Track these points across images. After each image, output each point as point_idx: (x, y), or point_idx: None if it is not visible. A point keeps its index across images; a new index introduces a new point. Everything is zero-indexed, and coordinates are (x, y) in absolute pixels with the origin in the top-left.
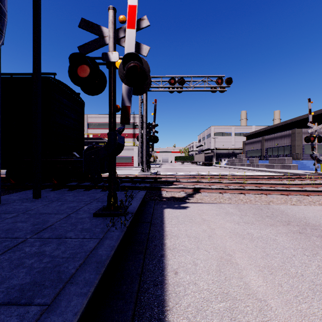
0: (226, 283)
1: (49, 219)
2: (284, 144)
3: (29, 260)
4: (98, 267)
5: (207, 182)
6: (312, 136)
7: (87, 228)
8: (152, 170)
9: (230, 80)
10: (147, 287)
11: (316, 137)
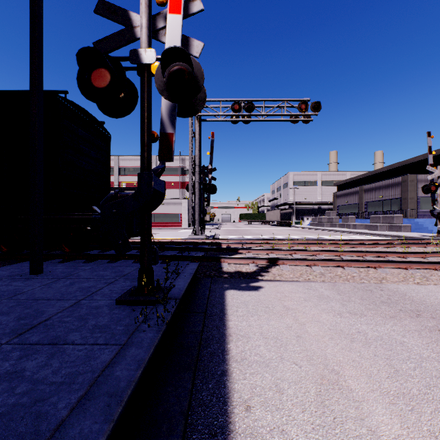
0: (336, 430)
1: (46, 308)
2: (391, 196)
3: None
4: (110, 405)
5: (286, 249)
6: (433, 184)
7: (103, 324)
8: (208, 233)
9: (318, 106)
10: (198, 438)
11: (439, 185)
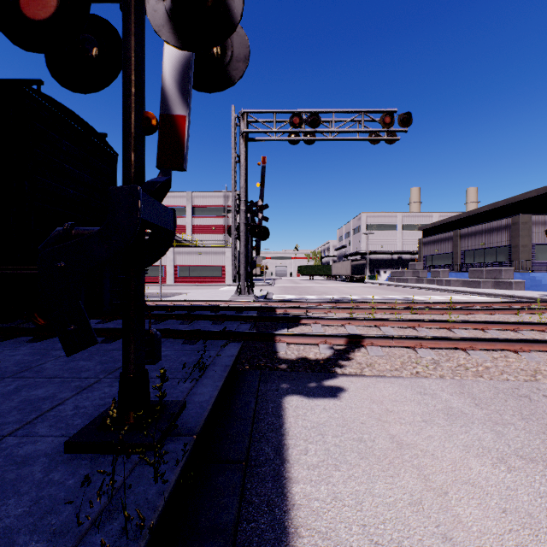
0: None
1: None
2: (496, 243)
3: None
4: None
5: (370, 319)
6: None
7: (2, 530)
8: (258, 292)
9: (407, 118)
10: None
11: None
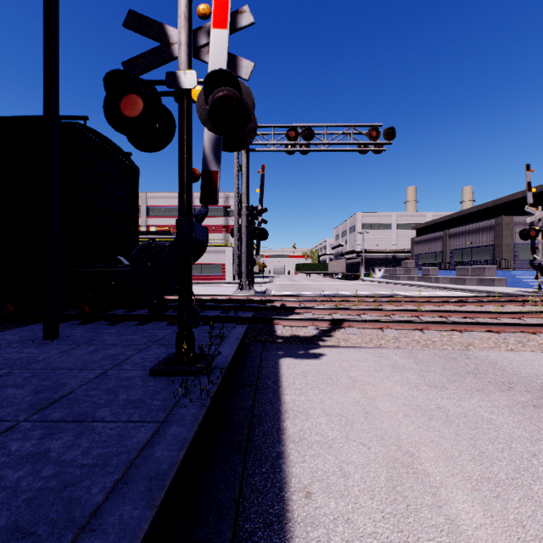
0: (410, 519)
1: (67, 380)
2: (481, 242)
3: (14, 473)
4: (151, 490)
5: (353, 309)
6: (533, 228)
7: (136, 399)
8: (257, 288)
9: (391, 132)
10: (251, 528)
11: (540, 230)
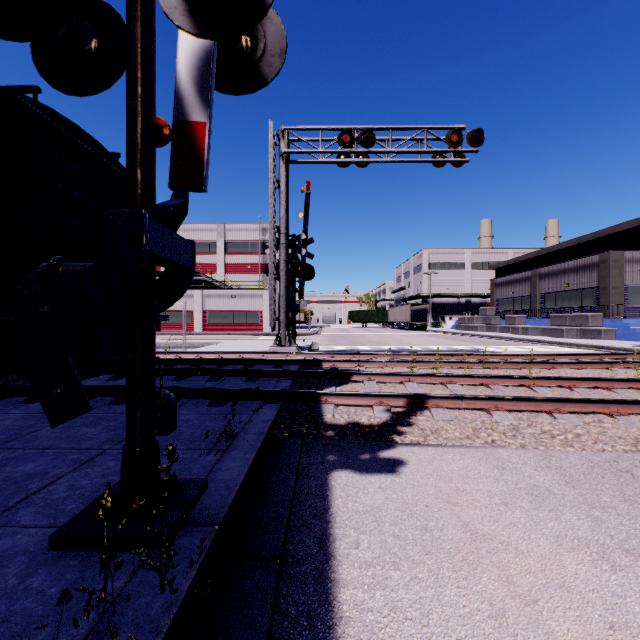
0: None
1: None
2: (582, 284)
3: None
4: None
5: (435, 375)
6: None
7: None
8: (301, 341)
9: (478, 136)
10: None
11: None
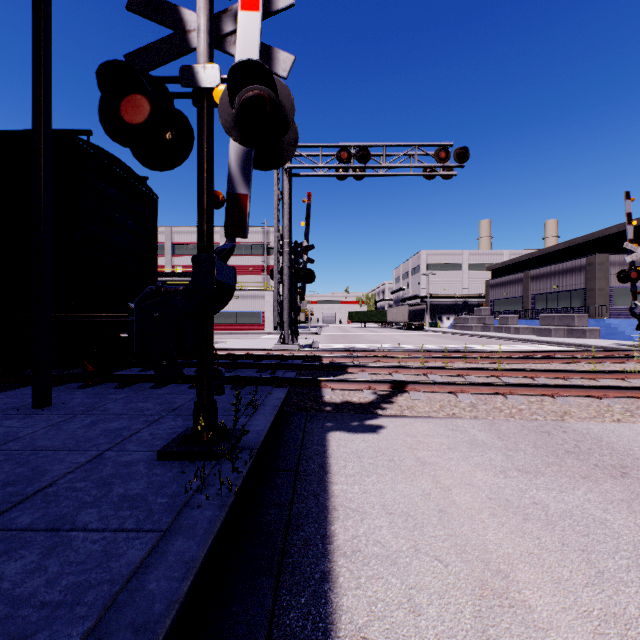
0: None
1: (50, 465)
2: (570, 286)
3: None
4: None
5: (418, 367)
6: (634, 269)
7: (135, 494)
8: (303, 340)
9: (464, 153)
10: None
11: None
